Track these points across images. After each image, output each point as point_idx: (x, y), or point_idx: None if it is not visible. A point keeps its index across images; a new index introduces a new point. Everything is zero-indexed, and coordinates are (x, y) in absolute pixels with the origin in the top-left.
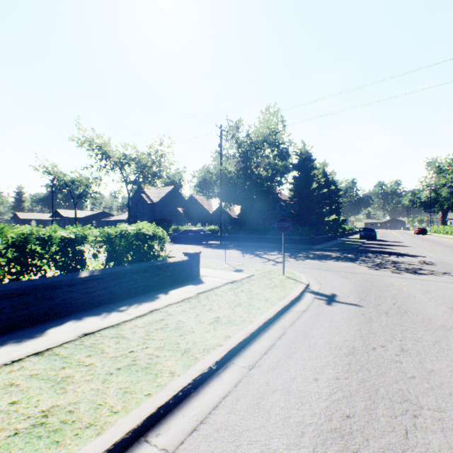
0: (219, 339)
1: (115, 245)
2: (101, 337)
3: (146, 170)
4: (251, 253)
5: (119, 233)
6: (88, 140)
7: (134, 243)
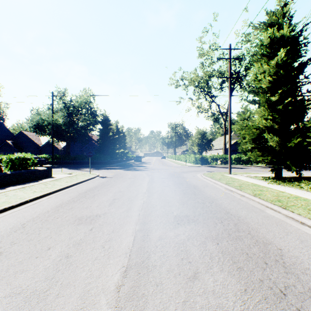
0: (70, 183)
1: (14, 163)
2: (31, 186)
3: None
4: (75, 169)
5: (16, 158)
6: None
7: (22, 162)
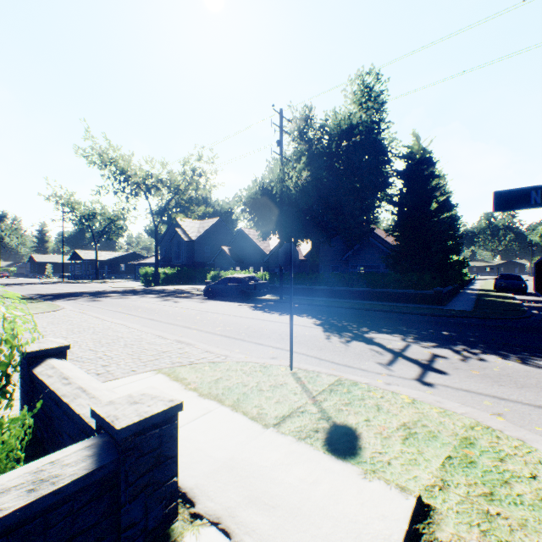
0: None
1: None
2: None
3: (178, 195)
4: (341, 327)
5: None
6: (96, 152)
7: None
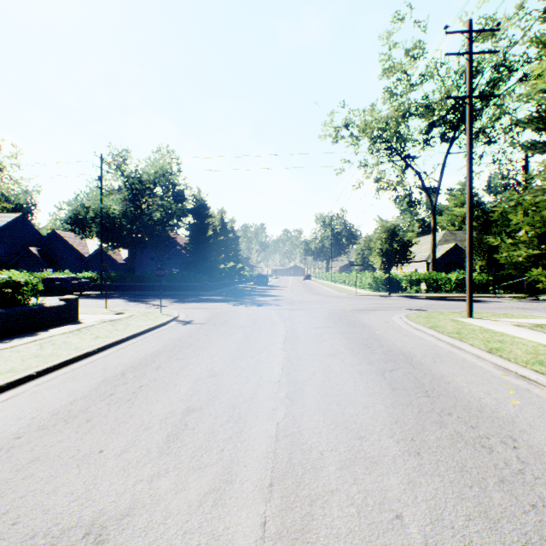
0: (100, 342)
1: None
2: (2, 352)
3: None
4: (138, 301)
5: None
6: None
7: (4, 290)
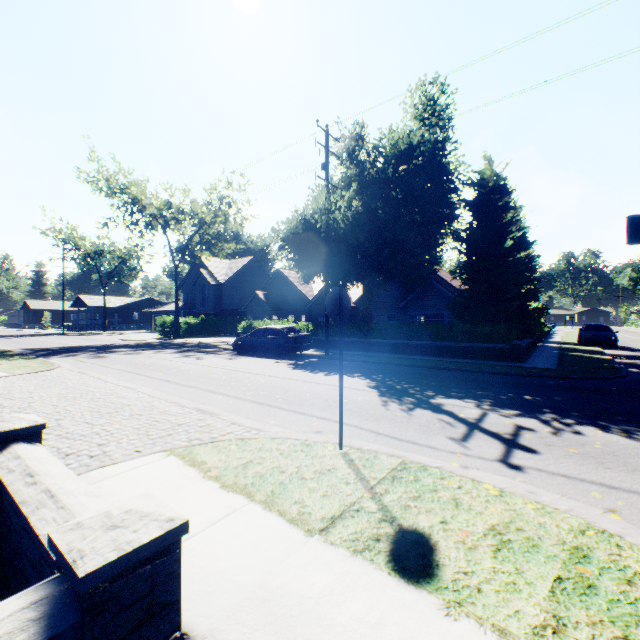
0: None
1: None
2: None
3: (203, 229)
4: (401, 391)
5: None
6: (103, 176)
7: None
